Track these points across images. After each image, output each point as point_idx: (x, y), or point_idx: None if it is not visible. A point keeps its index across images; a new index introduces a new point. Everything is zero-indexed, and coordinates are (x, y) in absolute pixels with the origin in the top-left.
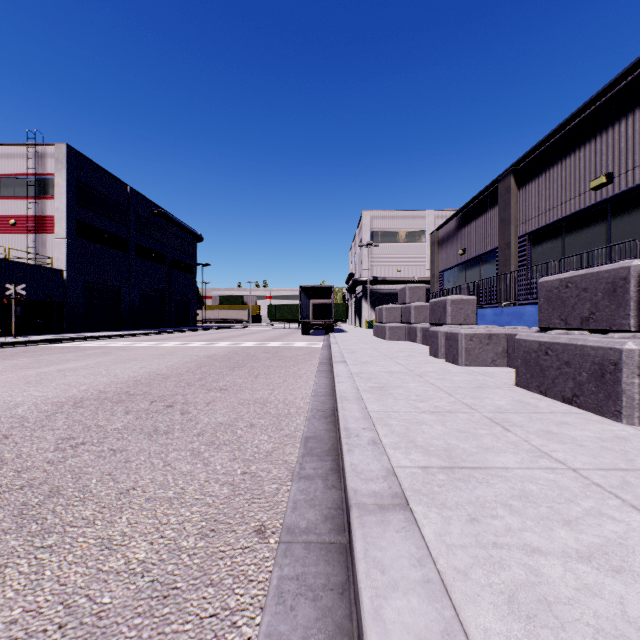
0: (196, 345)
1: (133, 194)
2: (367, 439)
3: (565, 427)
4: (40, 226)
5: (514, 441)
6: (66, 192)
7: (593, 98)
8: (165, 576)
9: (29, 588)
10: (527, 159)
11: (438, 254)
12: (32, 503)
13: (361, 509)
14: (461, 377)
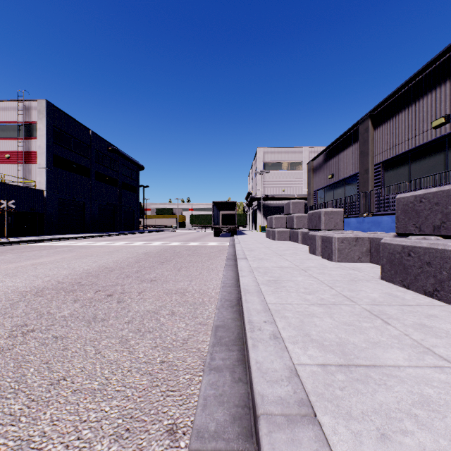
0: (137, 244)
1: (94, 136)
2: (268, 333)
3: (435, 320)
4: (27, 159)
5: (396, 335)
6: (45, 134)
7: (434, 58)
8: None
9: None
10: (381, 107)
11: (313, 178)
12: None
13: (269, 422)
14: (336, 271)
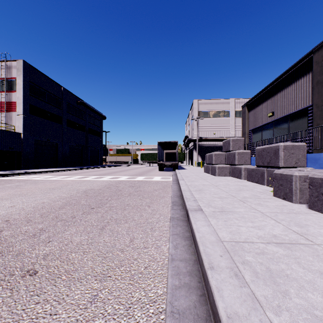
0: (89, 179)
1: (65, 91)
2: None
3: None
4: (8, 108)
5: None
6: (23, 88)
7: None
8: None
9: None
10: None
11: (248, 119)
12: None
13: None
14: None
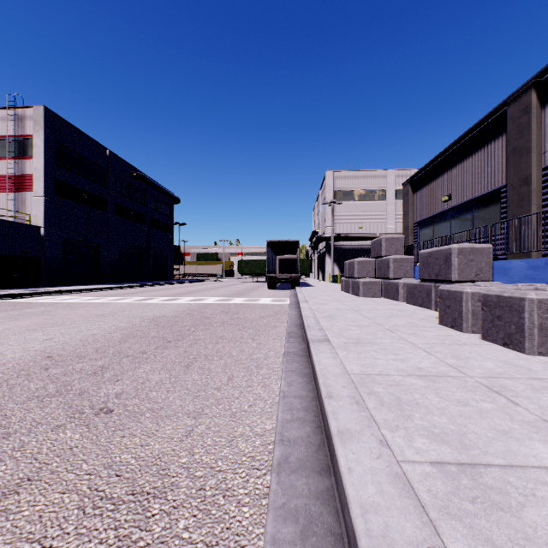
0: (155, 301)
1: (112, 157)
2: None
3: None
4: (20, 185)
5: None
6: (43, 152)
7: None
8: None
9: None
10: None
11: (412, 204)
12: None
13: None
14: None
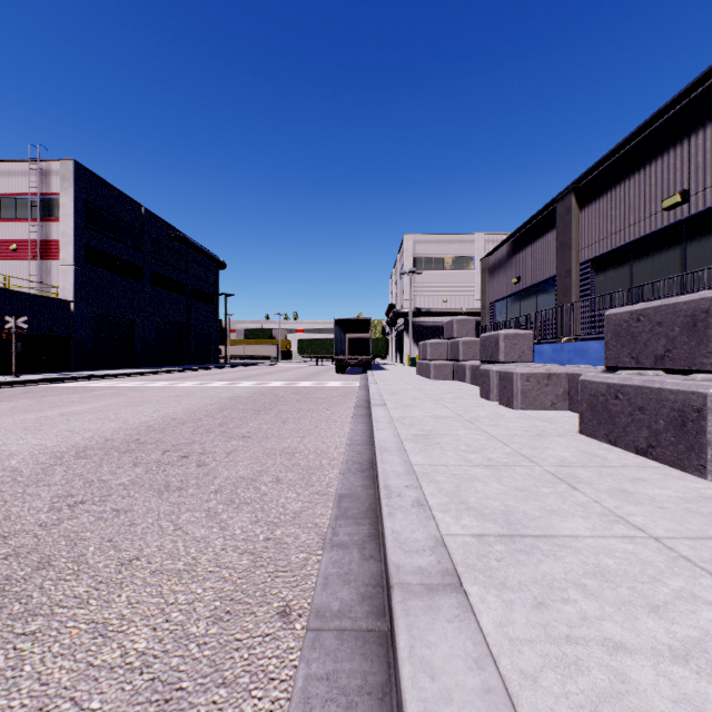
0: (218, 385)
1: (148, 216)
2: (411, 500)
3: (641, 484)
4: (44, 252)
5: (583, 502)
6: (73, 214)
7: (666, 106)
8: (168, 673)
9: (3, 689)
10: (590, 176)
11: (489, 283)
12: (17, 577)
13: (405, 591)
14: (517, 423)
